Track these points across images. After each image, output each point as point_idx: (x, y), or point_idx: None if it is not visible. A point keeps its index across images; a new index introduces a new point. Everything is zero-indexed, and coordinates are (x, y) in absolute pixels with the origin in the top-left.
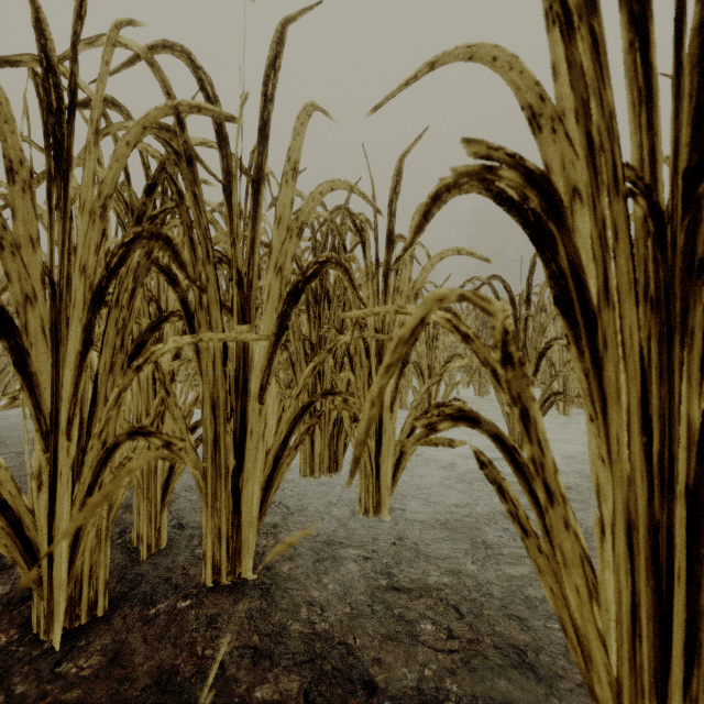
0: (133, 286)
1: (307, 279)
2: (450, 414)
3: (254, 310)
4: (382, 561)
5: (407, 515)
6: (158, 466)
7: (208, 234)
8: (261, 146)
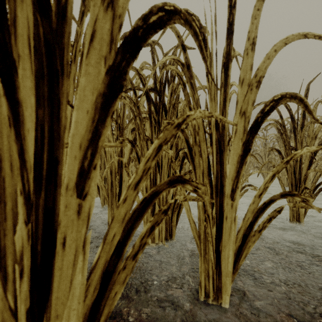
0: None
1: (149, 27)
2: None
3: (69, 54)
4: None
5: (244, 297)
6: None
7: None
8: None
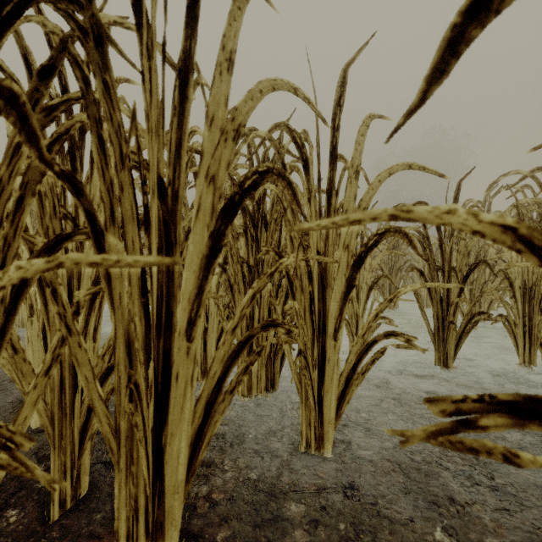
0: (20, 194)
1: (245, 192)
2: (508, 402)
3: (180, 227)
4: (334, 527)
5: (351, 448)
6: (76, 408)
7: (122, 132)
8: (189, 28)
